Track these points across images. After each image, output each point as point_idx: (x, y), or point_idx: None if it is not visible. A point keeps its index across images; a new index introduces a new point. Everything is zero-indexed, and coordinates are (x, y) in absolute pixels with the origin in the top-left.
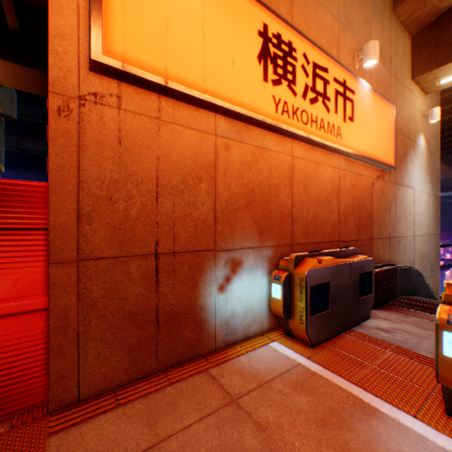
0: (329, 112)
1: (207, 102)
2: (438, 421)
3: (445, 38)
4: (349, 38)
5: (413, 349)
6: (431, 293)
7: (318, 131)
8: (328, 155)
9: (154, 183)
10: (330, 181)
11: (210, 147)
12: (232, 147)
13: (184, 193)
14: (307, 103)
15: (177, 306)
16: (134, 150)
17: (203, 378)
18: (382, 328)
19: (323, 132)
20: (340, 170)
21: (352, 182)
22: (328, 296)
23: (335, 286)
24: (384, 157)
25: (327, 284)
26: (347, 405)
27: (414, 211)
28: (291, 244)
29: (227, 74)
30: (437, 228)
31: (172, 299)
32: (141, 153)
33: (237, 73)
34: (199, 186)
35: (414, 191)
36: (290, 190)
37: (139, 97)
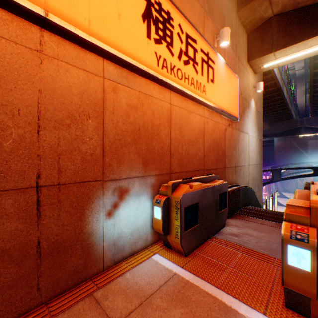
0: (197, 73)
1: (93, 43)
2: (281, 316)
3: (267, 37)
4: (210, 23)
5: (255, 249)
6: (259, 203)
7: (190, 86)
8: (197, 106)
9: (35, 115)
10: (198, 125)
11: (98, 87)
12: (119, 90)
13: (71, 127)
14: (182, 63)
15: (63, 236)
16: (9, 79)
17: (87, 304)
18: (234, 233)
19: (193, 88)
20: (205, 118)
21: (212, 127)
22: (197, 214)
23: (202, 205)
24: (232, 111)
25: (196, 204)
26: (214, 311)
27: (249, 149)
28: (170, 173)
29: (114, 23)
30: (261, 160)
31: (57, 230)
32: (18, 83)
33: (123, 25)
34: (87, 122)
35: (249, 135)
36: (169, 130)
37: (15, 24)
